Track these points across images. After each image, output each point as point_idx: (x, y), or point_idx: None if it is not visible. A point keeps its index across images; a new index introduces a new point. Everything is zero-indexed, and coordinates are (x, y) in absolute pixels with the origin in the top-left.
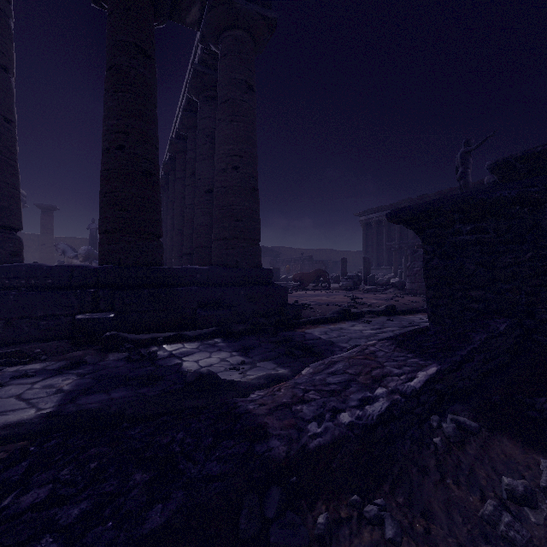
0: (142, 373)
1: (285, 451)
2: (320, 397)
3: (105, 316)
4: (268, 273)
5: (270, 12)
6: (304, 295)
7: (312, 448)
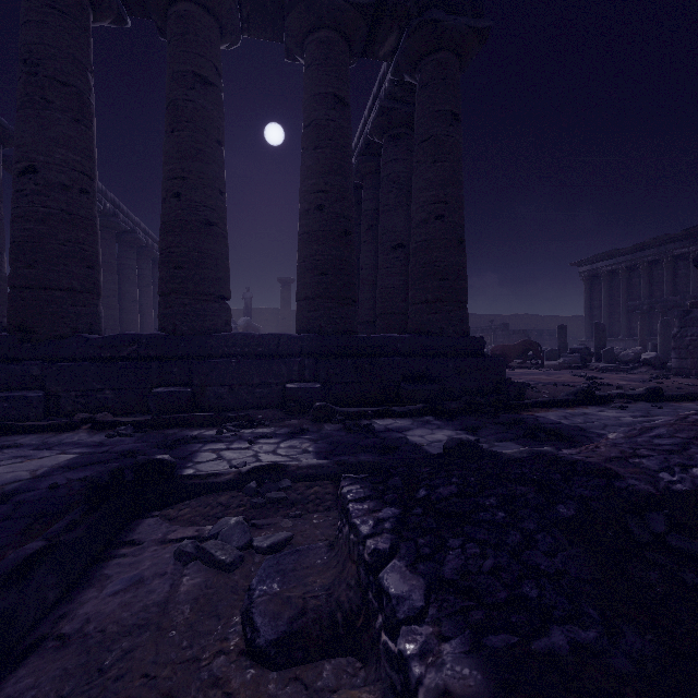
0: (372, 443)
1: (649, 488)
2: (656, 454)
3: (312, 386)
4: (479, 343)
5: (483, 21)
6: (512, 373)
7: (676, 490)
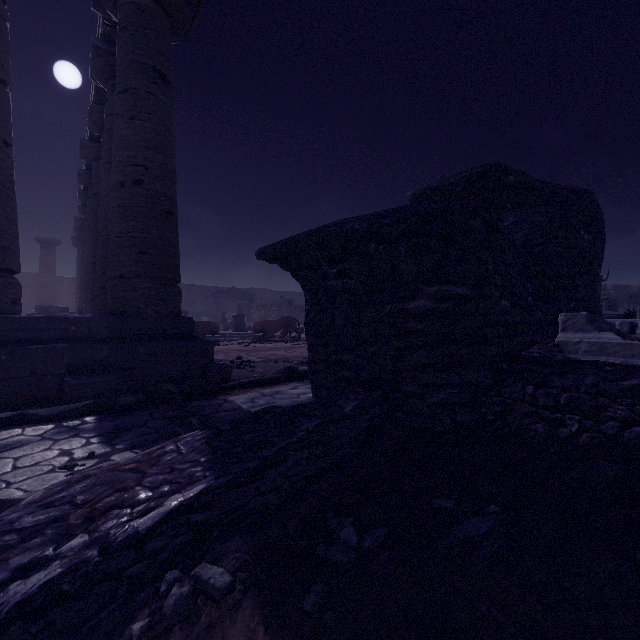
0: None
1: None
2: None
3: None
4: (187, 324)
5: None
6: (260, 348)
7: None
